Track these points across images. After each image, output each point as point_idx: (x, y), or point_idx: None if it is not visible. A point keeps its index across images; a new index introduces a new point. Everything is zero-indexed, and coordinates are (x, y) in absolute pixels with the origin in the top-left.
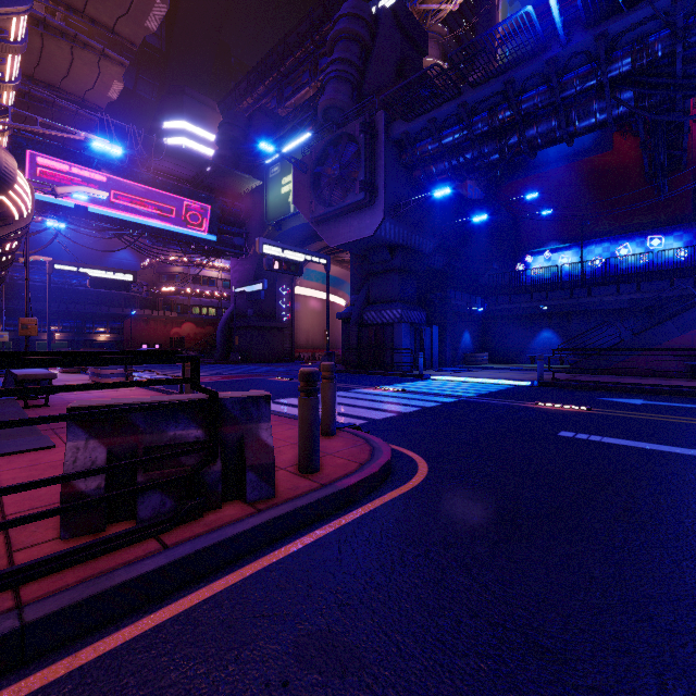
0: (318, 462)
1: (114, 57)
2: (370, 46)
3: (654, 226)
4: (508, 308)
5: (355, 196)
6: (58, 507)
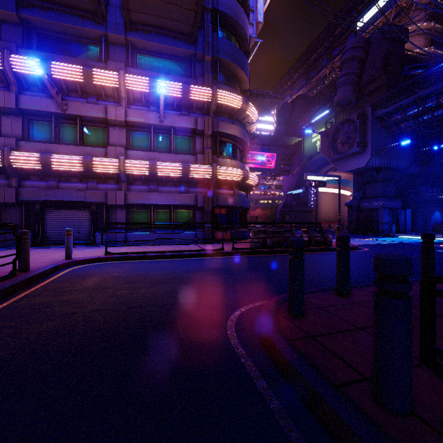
0: None
1: None
2: (365, 59)
3: None
4: None
5: (354, 149)
6: (307, 240)
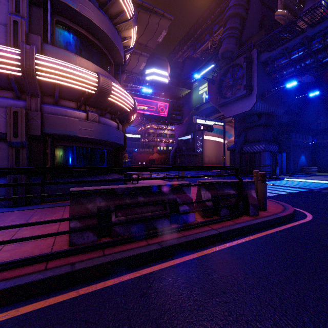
0: (266, 207)
1: (144, 54)
2: (245, 17)
3: None
4: None
5: (241, 92)
6: (212, 207)
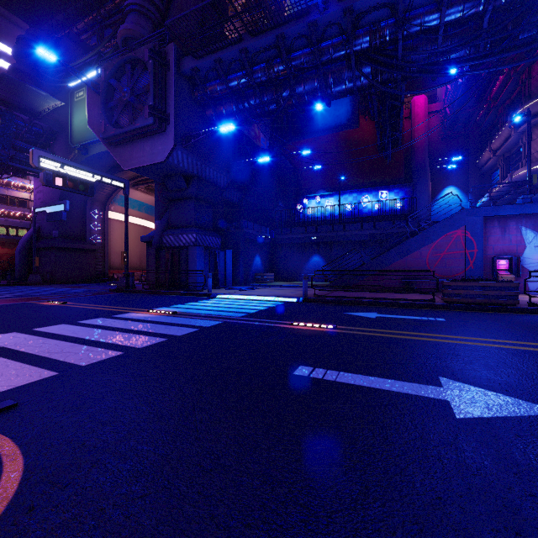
0: None
1: None
2: None
3: (383, 184)
4: (289, 237)
5: (144, 120)
6: None
